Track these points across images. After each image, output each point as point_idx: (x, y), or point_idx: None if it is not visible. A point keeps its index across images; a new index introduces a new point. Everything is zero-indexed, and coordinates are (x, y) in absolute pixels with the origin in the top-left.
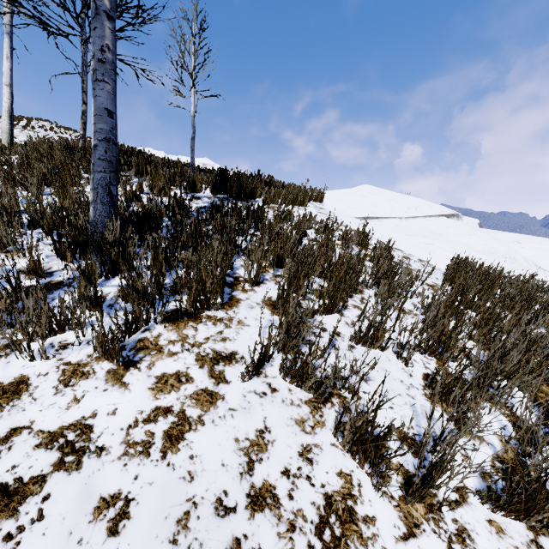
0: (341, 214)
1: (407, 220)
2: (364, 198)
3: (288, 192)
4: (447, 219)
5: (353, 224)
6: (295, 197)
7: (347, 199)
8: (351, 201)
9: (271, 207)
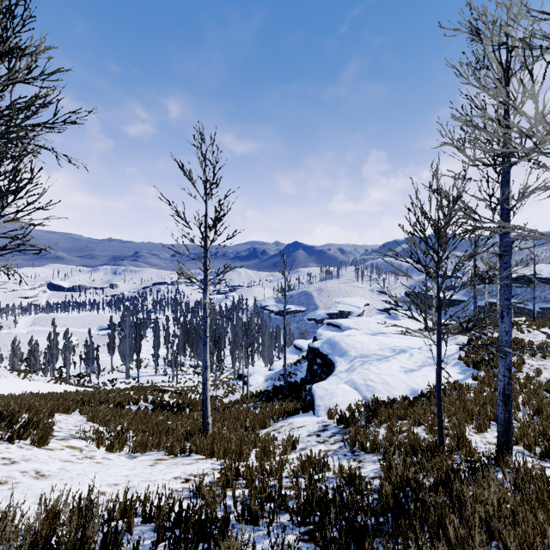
0: None
1: None
2: None
3: None
4: None
5: None
6: None
7: None
8: None
9: None
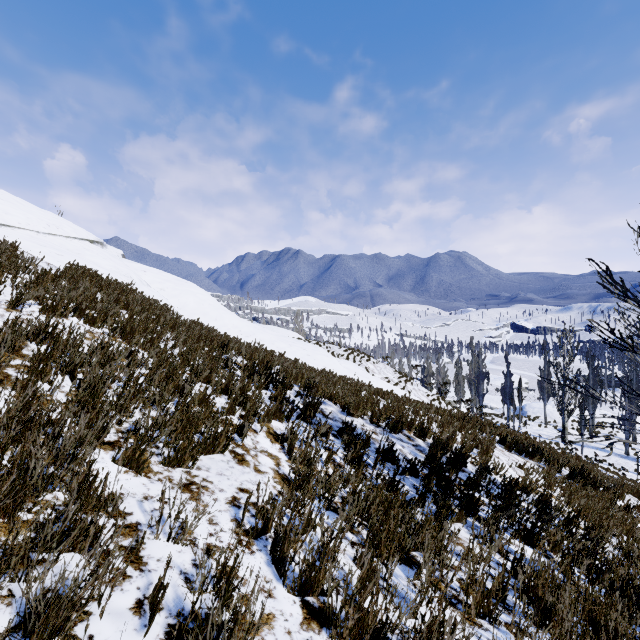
0: None
1: (46, 236)
2: None
3: None
4: (90, 244)
5: None
6: None
7: None
8: None
9: None
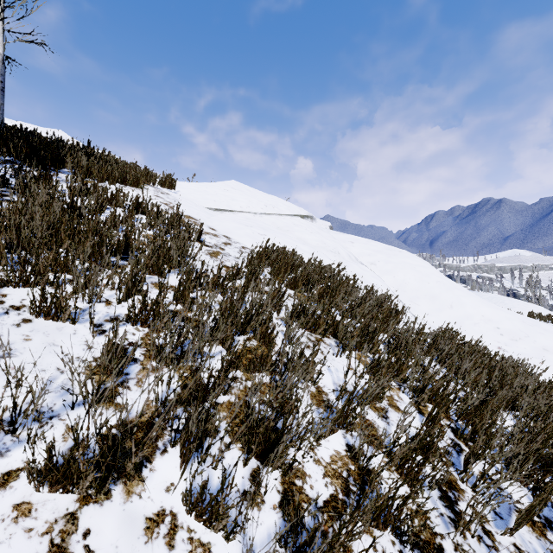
0: (189, 202)
1: (261, 216)
2: (224, 192)
3: (114, 168)
4: (301, 219)
5: (194, 211)
6: (125, 175)
7: (207, 190)
8: (210, 192)
9: (85, 181)
